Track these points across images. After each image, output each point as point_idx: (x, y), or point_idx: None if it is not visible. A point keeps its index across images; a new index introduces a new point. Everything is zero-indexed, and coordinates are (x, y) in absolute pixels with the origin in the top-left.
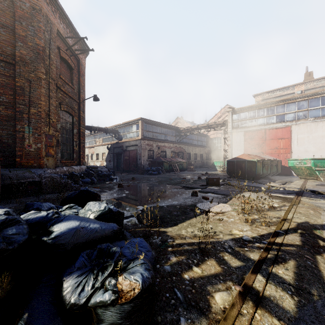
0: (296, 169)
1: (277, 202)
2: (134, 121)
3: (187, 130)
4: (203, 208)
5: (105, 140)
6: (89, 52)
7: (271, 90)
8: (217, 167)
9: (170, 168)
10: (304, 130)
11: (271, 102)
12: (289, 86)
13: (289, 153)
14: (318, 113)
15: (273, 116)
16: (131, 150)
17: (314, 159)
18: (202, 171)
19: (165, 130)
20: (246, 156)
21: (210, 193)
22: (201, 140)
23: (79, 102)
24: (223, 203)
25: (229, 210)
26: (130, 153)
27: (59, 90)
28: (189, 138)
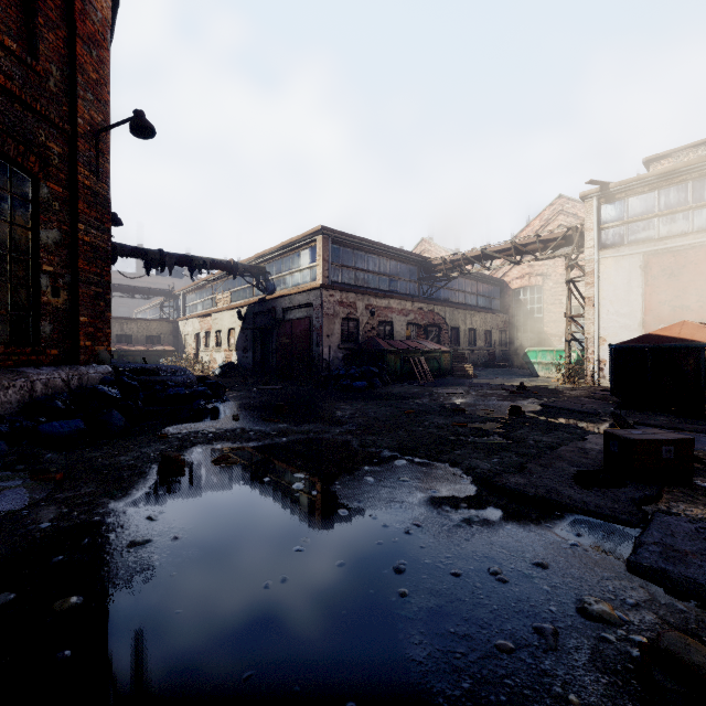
0: None
1: None
2: (304, 239)
3: (452, 264)
4: None
5: (237, 296)
6: None
7: None
8: (537, 366)
9: (405, 371)
10: None
11: None
12: None
13: None
14: None
15: None
16: (297, 318)
17: None
18: (498, 379)
19: (390, 264)
20: (696, 328)
21: None
22: (486, 294)
23: (73, 134)
24: None
25: None
26: (294, 326)
27: None
28: (456, 289)
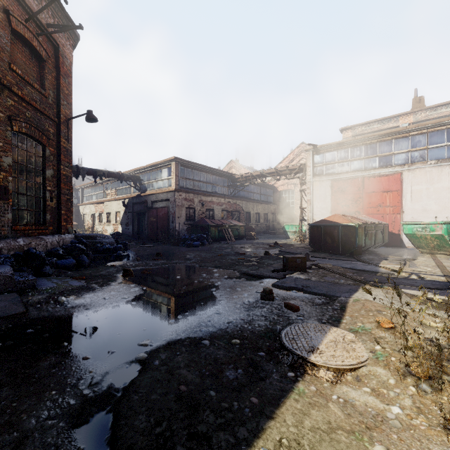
0: (417, 238)
1: (446, 320)
2: (164, 163)
3: (246, 178)
4: (300, 350)
5: (121, 192)
6: (78, 36)
7: (366, 122)
8: (289, 233)
9: (220, 236)
10: (421, 178)
11: (372, 137)
12: (392, 117)
13: (399, 213)
14: (442, 153)
15: (375, 158)
16: (160, 207)
17: (447, 223)
18: (268, 240)
19: (212, 177)
20: (339, 217)
21: (296, 290)
22: (265, 193)
23: (58, 122)
24: (337, 328)
25: (365, 360)
26: (158, 212)
27: (9, 93)
28: (248, 191)
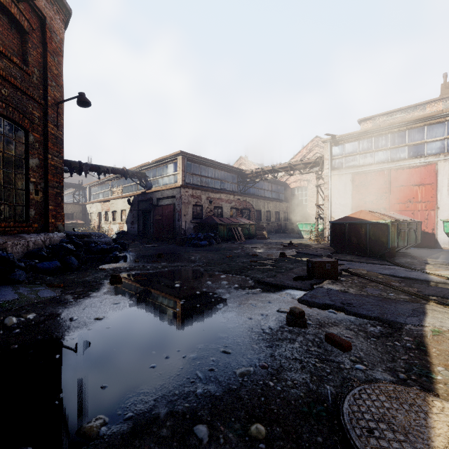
0: None
1: None
2: (170, 158)
3: (256, 174)
4: None
5: (127, 189)
6: (70, 10)
7: (388, 112)
8: (302, 232)
9: (229, 235)
10: None
11: (400, 124)
12: (418, 104)
13: (433, 209)
14: None
15: (403, 147)
16: (166, 204)
17: None
18: (281, 240)
19: (221, 173)
20: (366, 214)
21: (334, 308)
22: (276, 191)
23: (45, 105)
24: (441, 400)
25: None
26: (164, 209)
27: None
28: (259, 188)
